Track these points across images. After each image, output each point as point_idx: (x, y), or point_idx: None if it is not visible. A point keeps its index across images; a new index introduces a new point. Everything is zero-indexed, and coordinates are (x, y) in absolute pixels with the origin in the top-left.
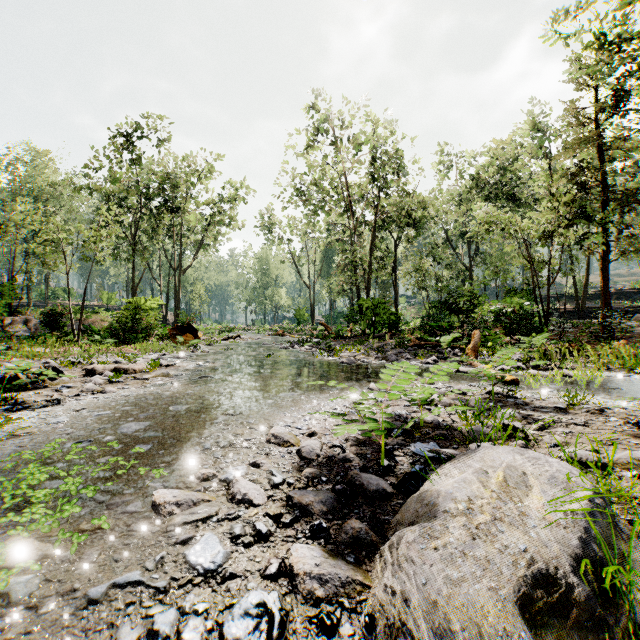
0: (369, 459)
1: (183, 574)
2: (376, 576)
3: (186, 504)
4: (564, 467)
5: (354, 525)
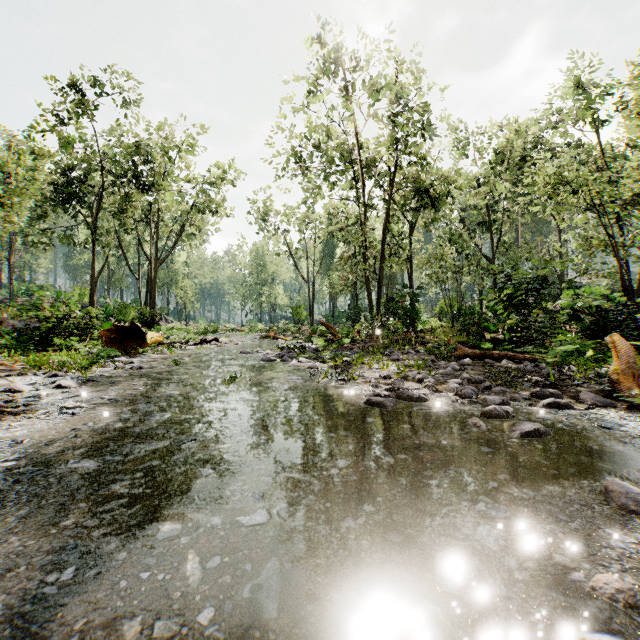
0: None
1: None
2: None
3: None
4: None
5: None
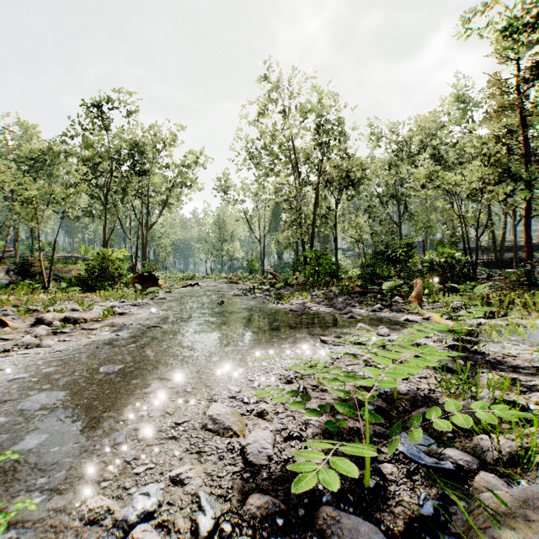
0: None
1: None
2: None
3: None
4: None
5: None
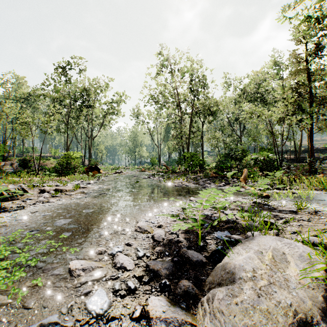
0: (192, 241)
1: (83, 316)
2: (199, 318)
3: (88, 269)
4: (306, 249)
5: (185, 283)
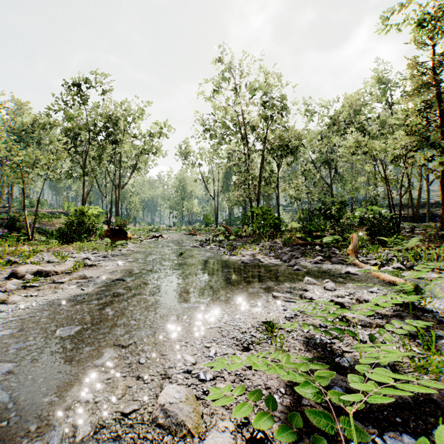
0: None
1: None
2: None
3: None
4: None
5: None
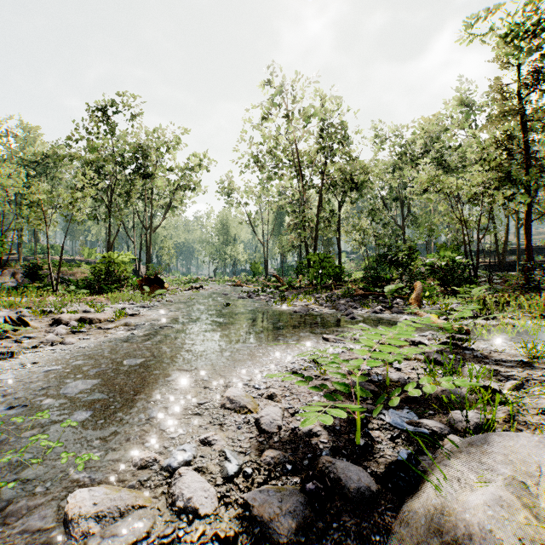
0: (339, 433)
1: None
2: None
3: (109, 515)
4: None
5: None
